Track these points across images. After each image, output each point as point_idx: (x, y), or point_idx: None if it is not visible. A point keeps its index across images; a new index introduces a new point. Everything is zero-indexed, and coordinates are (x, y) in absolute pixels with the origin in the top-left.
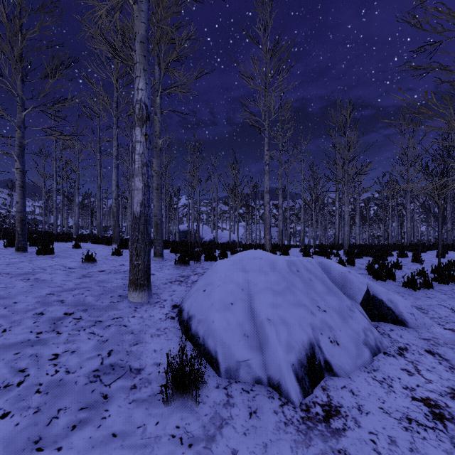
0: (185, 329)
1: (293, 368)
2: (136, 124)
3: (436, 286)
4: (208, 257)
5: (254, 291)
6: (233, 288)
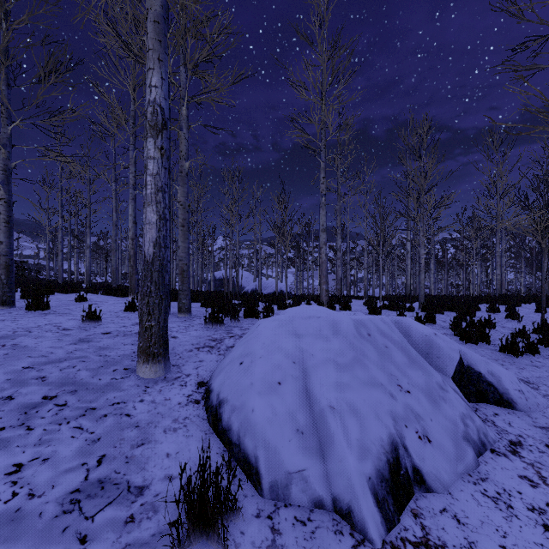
0: (214, 420)
1: (371, 484)
2: (148, 133)
3: (542, 350)
4: (249, 313)
5: (311, 364)
6: (281, 361)
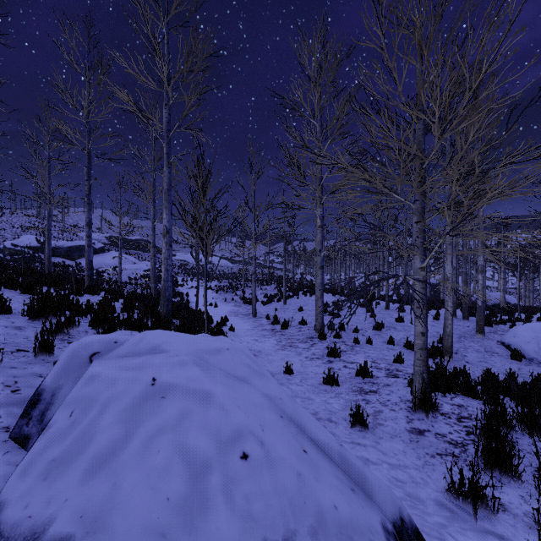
0: (508, 348)
1: None
2: (479, 273)
3: None
4: (500, 322)
5: (539, 339)
6: (528, 337)
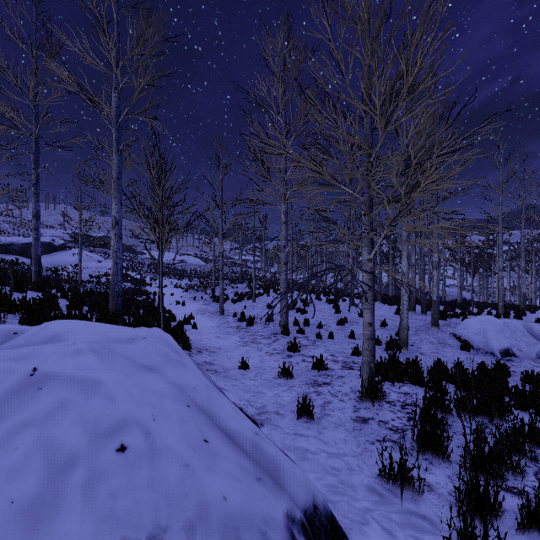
0: (459, 339)
1: (499, 351)
2: (434, 269)
3: None
4: (454, 316)
5: (486, 330)
6: (476, 329)
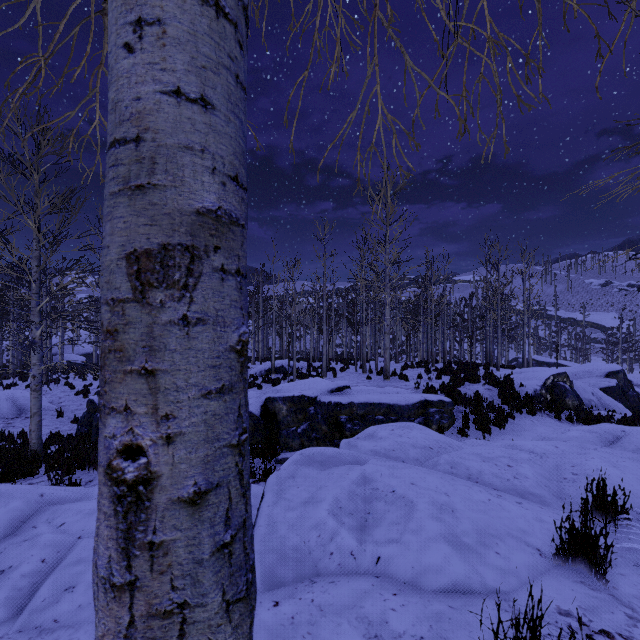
0: None
1: None
2: None
3: None
4: None
5: None
6: None
